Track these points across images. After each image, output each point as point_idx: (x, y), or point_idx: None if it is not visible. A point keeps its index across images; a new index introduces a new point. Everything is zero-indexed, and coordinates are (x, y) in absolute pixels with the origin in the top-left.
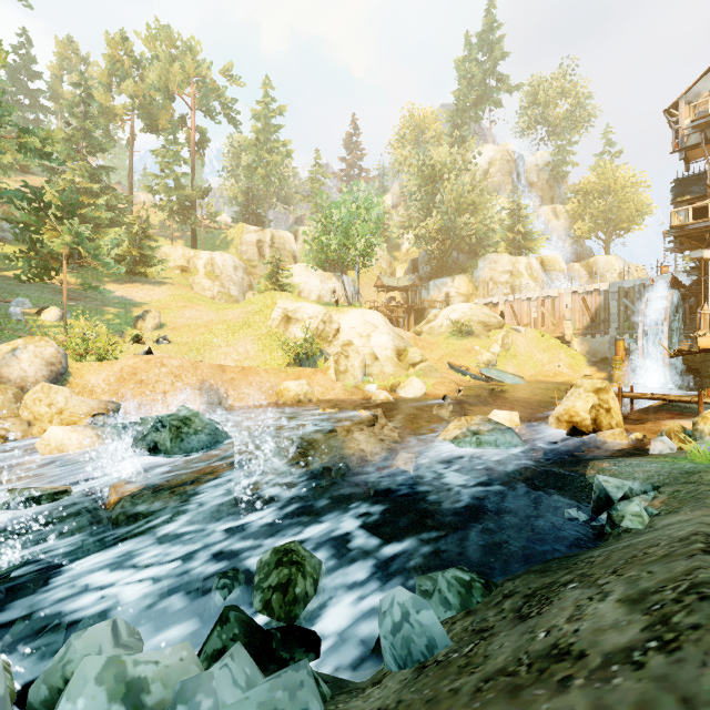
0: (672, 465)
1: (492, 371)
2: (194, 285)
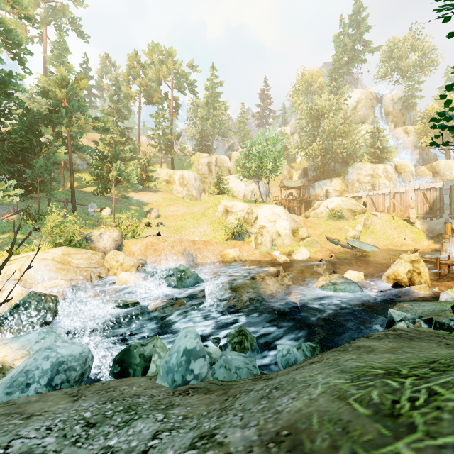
0: (441, 307)
1: (355, 242)
2: (173, 190)
